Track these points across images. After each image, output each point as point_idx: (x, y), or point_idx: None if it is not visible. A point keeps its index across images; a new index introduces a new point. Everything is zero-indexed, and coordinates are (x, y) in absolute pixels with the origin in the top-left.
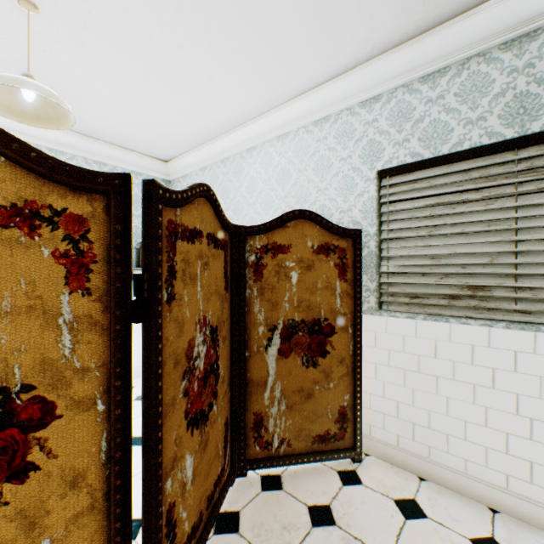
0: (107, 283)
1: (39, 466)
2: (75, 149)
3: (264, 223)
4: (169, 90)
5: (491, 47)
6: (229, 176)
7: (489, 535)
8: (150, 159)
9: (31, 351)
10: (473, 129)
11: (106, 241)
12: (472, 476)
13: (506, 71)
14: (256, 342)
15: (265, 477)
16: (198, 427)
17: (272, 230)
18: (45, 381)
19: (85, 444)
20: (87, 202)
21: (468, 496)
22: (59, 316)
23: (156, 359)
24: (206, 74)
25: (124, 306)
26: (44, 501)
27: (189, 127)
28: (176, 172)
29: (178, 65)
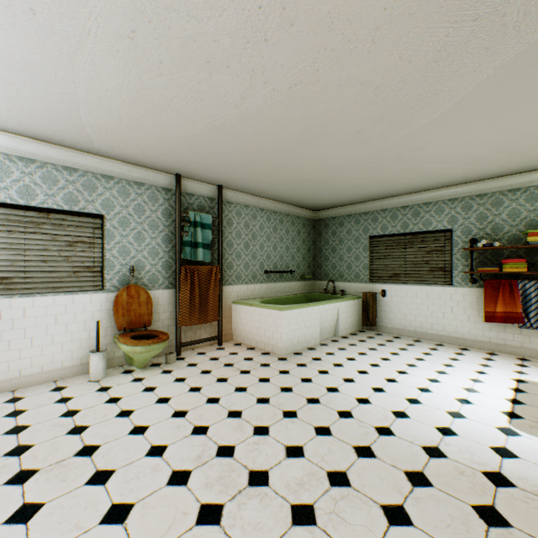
0: None
1: None
2: None
3: None
4: None
5: (14, 155)
6: None
7: (14, 397)
8: None
9: None
10: (3, 192)
11: None
12: (2, 381)
13: (21, 171)
14: None
15: None
16: None
17: None
18: None
19: None
20: None
21: (0, 393)
22: None
23: None
24: None
25: None
26: None
27: None
28: None
29: None
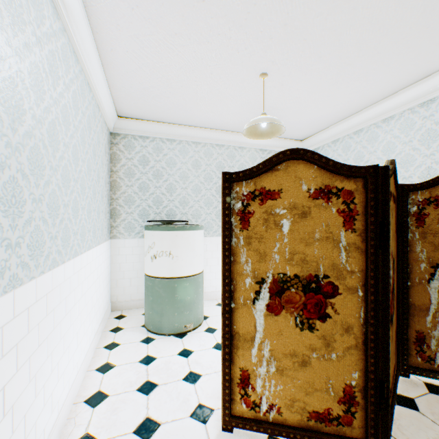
0: (363, 226)
1: (330, 316)
2: (250, 144)
3: (426, 181)
4: (326, 94)
5: None
6: (362, 143)
7: None
8: (291, 141)
9: (327, 259)
10: None
11: (362, 203)
12: None
13: None
14: (417, 275)
15: (428, 384)
16: (390, 325)
17: (433, 186)
18: (332, 274)
19: (351, 311)
20: (352, 183)
21: None
22: (339, 243)
23: (388, 272)
24: (361, 75)
25: (374, 239)
26: (332, 334)
27: (331, 113)
28: (308, 146)
29: (341, 77)
